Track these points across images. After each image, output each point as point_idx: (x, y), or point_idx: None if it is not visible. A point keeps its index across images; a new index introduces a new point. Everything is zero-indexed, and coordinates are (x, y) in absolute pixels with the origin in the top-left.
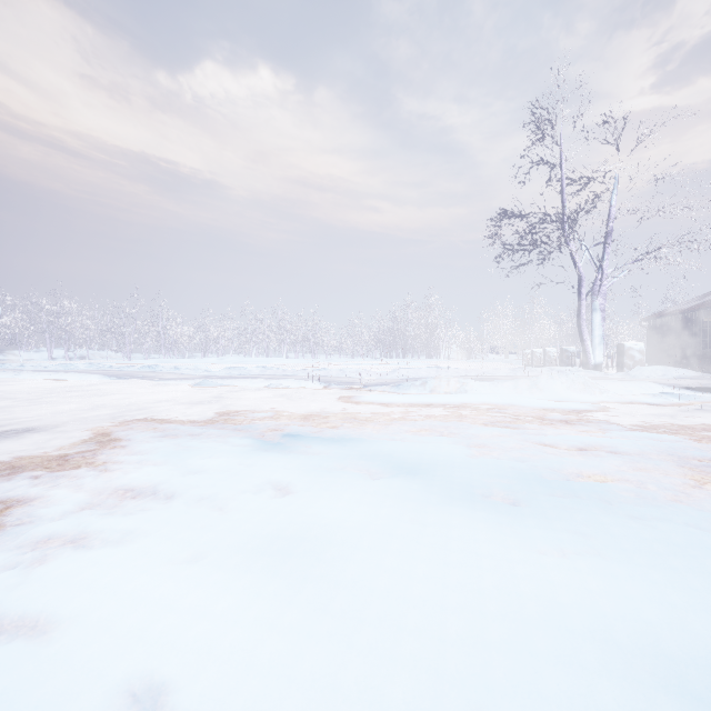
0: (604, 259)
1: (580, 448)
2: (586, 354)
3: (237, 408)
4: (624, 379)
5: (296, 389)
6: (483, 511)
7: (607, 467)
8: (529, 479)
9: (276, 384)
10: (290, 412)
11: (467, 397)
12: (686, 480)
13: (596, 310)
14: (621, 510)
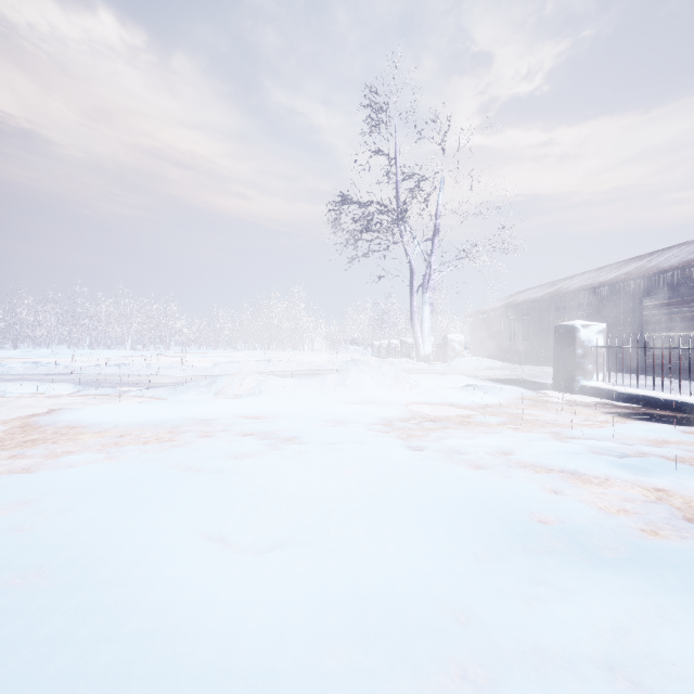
0: (433, 254)
1: (279, 543)
2: (417, 346)
3: None
4: (443, 371)
5: (16, 398)
6: None
7: (243, 674)
8: None
9: None
10: None
11: (246, 404)
12: None
13: (425, 303)
14: None
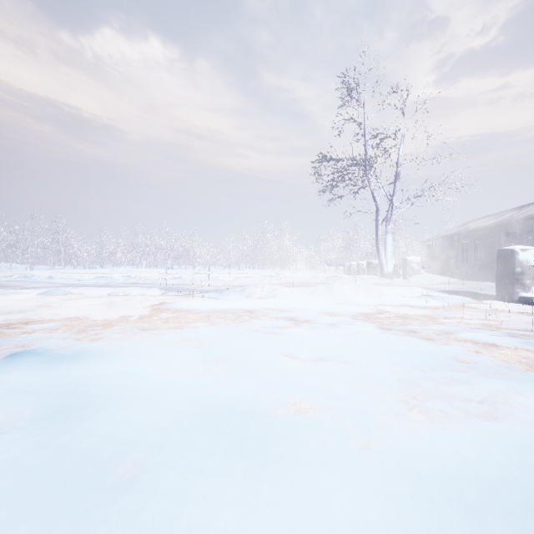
0: (394, 195)
1: (319, 359)
2: (381, 266)
3: (36, 318)
4: (403, 284)
5: (134, 296)
6: (43, 518)
7: (323, 388)
8: (210, 419)
9: (117, 292)
10: (83, 322)
11: (269, 302)
12: (394, 406)
13: (388, 233)
14: (272, 487)
